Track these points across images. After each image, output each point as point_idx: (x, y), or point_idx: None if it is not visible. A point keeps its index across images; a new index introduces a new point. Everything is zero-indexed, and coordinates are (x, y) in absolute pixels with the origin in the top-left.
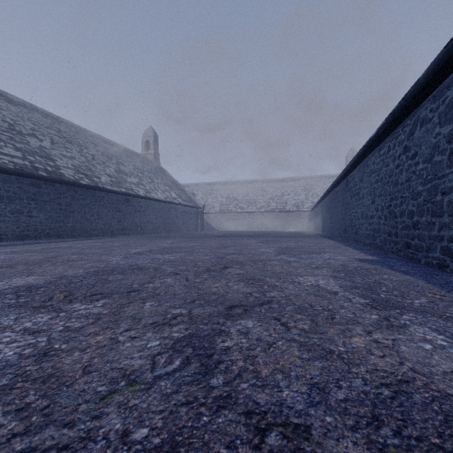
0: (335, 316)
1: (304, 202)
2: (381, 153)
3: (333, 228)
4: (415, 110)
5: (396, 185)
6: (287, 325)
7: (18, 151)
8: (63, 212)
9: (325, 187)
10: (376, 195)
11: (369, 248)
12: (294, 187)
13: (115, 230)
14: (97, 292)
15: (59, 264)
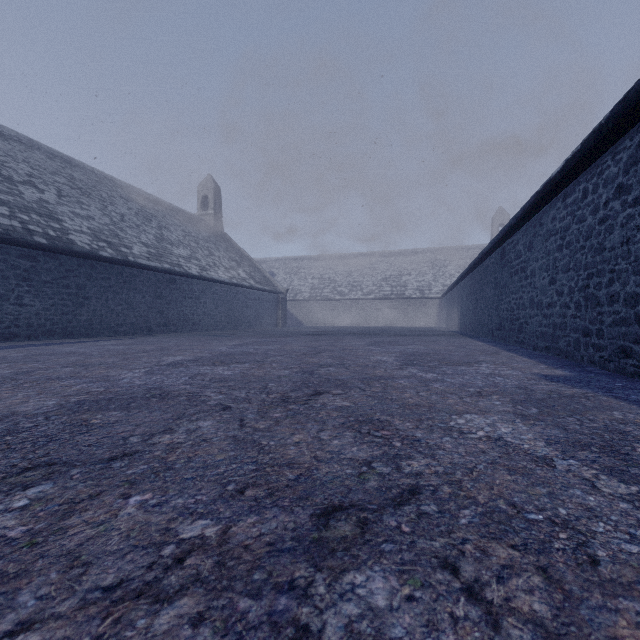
0: (594, 549)
1: (432, 284)
2: (569, 202)
3: (478, 322)
4: (639, 122)
5: (600, 251)
6: (486, 600)
7: (2, 205)
8: (73, 299)
9: (461, 264)
10: (558, 270)
11: (545, 355)
12: (416, 263)
13: (153, 325)
14: (43, 460)
15: (27, 386)
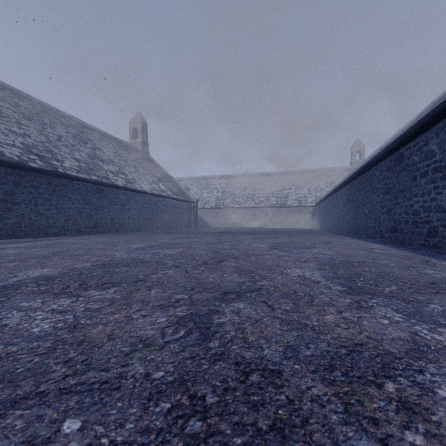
0: None
1: (307, 196)
2: None
3: (359, 225)
4: None
5: None
6: None
7: None
8: None
9: (329, 181)
10: None
11: None
12: (295, 180)
13: (82, 227)
14: None
15: None
